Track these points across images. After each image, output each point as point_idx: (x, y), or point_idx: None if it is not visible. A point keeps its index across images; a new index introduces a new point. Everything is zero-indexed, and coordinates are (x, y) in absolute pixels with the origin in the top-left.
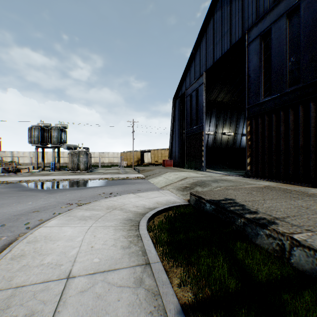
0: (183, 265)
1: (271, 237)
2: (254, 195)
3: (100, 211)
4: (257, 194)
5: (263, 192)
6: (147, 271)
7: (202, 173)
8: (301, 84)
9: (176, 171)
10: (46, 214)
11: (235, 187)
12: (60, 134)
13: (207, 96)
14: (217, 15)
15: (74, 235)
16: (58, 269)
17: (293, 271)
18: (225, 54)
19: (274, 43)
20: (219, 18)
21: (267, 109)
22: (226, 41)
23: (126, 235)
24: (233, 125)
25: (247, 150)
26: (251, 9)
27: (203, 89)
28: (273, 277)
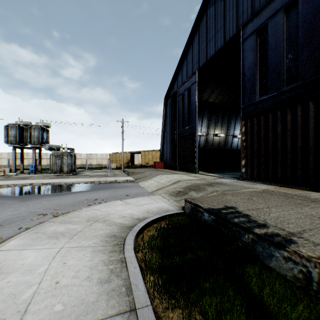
0: (182, 306)
1: (291, 261)
2: (256, 202)
3: (78, 224)
4: (258, 201)
5: (264, 197)
6: None
7: (195, 175)
8: (299, 82)
9: (168, 173)
10: (9, 230)
11: (232, 192)
12: (42, 133)
13: (199, 96)
14: (210, 11)
15: (36, 262)
16: None
17: None
18: (218, 52)
19: (271, 39)
20: (212, 14)
21: (263, 109)
22: (219, 38)
23: (106, 259)
24: (225, 126)
25: (242, 151)
26: (246, 4)
27: (196, 88)
28: None
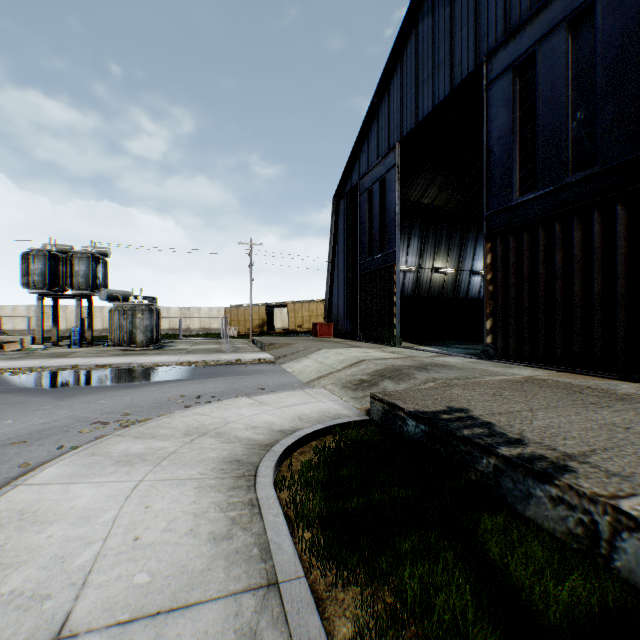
0: (360, 581)
1: (563, 505)
2: (509, 400)
3: (170, 440)
4: (514, 398)
5: (526, 392)
6: (271, 607)
7: (394, 350)
8: (598, 167)
9: (340, 346)
10: (41, 450)
11: (464, 381)
12: (94, 268)
13: (402, 193)
14: (424, 26)
15: (97, 505)
16: (36, 611)
17: (622, 590)
18: (440, 106)
19: (542, 82)
20: (428, 31)
21: (528, 219)
22: (442, 80)
23: (223, 501)
24: (454, 252)
25: (487, 303)
26: (495, 13)
27: (396, 178)
28: (581, 611)
